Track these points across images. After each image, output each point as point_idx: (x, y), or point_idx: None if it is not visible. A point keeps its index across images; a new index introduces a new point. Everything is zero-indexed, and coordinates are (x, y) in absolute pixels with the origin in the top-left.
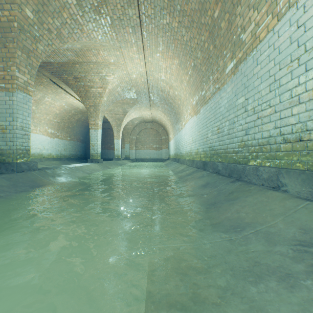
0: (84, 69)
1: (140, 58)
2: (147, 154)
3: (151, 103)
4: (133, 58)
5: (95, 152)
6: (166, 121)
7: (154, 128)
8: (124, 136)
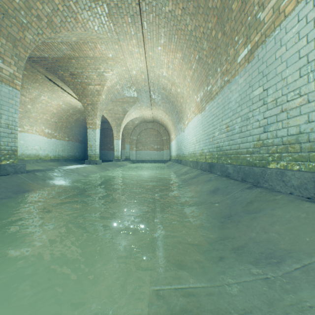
0: (81, 64)
1: (140, 52)
2: (148, 155)
3: (152, 102)
4: (133, 52)
5: (93, 153)
6: (167, 121)
7: (155, 129)
8: (125, 137)
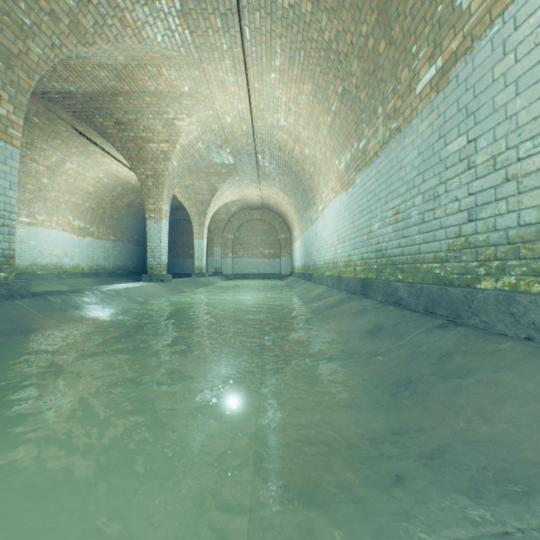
0: (134, 105)
1: (239, 83)
2: (253, 265)
3: (261, 174)
4: (226, 83)
5: (156, 262)
6: (287, 207)
7: (265, 220)
8: (213, 234)
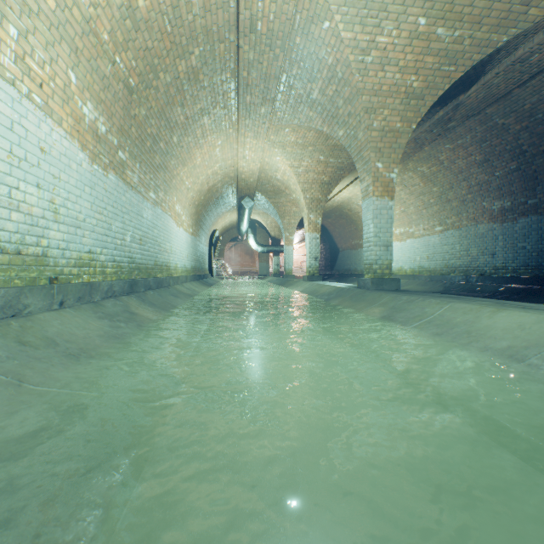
0: None
1: None
2: None
3: None
4: None
5: None
6: None
7: None
8: None
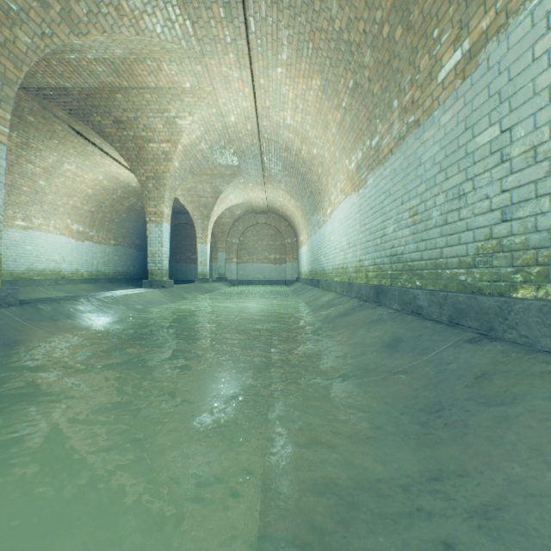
0: (133, 103)
1: (243, 79)
2: (258, 271)
3: (266, 176)
4: (230, 79)
5: (157, 268)
6: (294, 210)
7: (271, 224)
8: (217, 239)
